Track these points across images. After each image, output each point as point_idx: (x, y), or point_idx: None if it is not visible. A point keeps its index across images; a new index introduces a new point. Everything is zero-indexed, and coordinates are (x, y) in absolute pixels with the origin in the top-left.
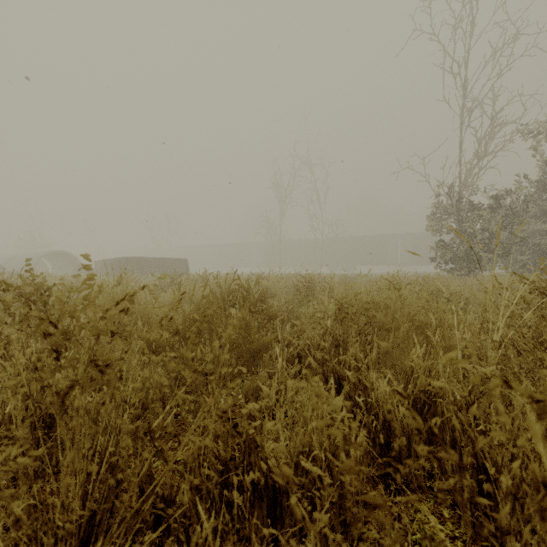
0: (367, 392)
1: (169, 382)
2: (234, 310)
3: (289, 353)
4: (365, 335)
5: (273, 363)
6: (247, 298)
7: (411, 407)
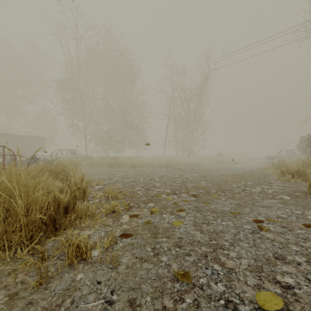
0: None
1: None
2: None
3: None
4: None
5: None
6: None
7: None
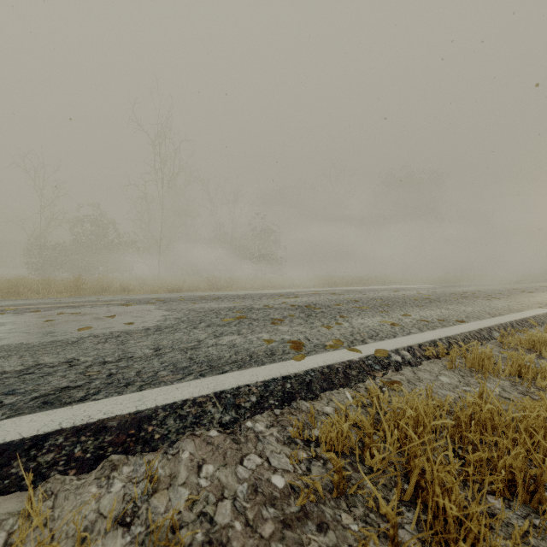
0: None
1: None
2: None
3: None
4: None
5: None
6: None
7: None
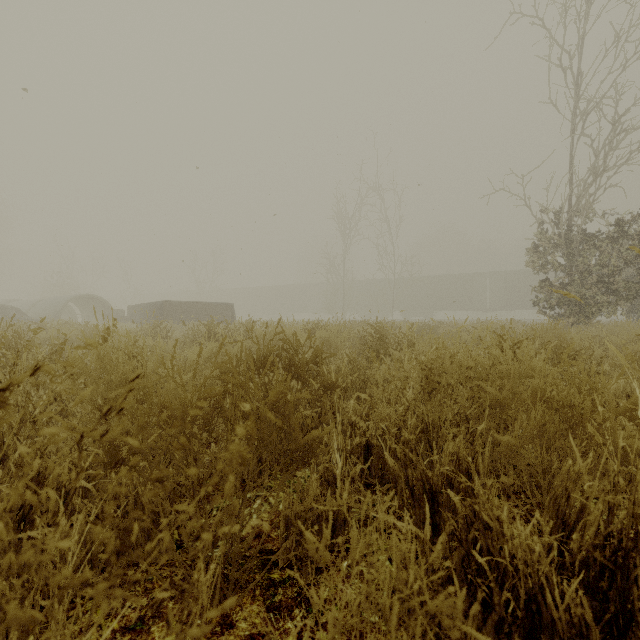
0: (491, 537)
1: (162, 501)
2: (247, 405)
3: (353, 441)
4: (466, 416)
5: (330, 455)
6: (294, 360)
7: (578, 575)
